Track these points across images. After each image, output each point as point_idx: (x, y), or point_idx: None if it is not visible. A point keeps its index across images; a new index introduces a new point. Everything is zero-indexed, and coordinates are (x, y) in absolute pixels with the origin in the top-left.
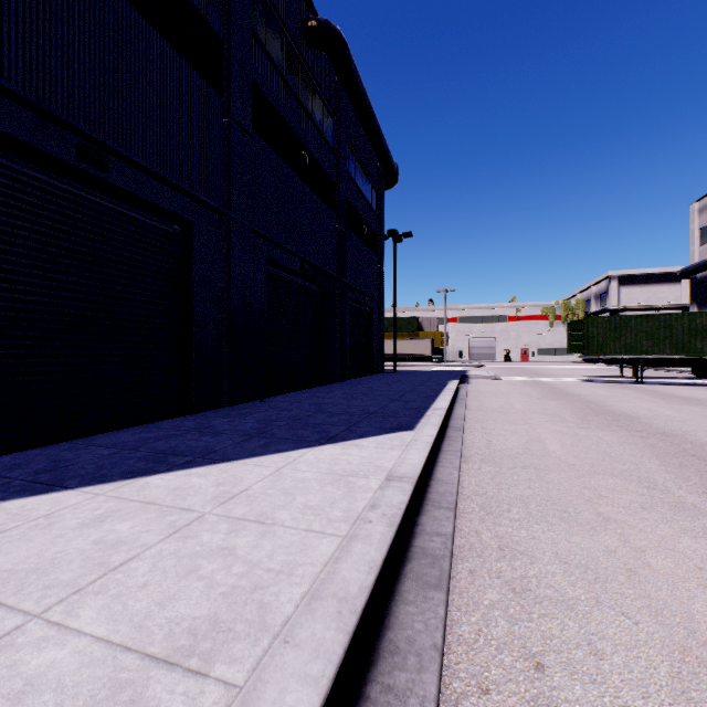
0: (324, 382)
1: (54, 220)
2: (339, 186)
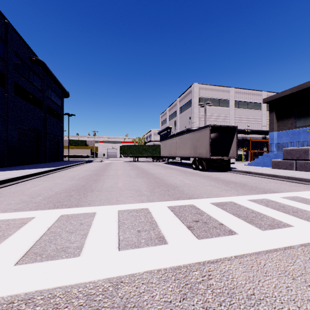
0: (38, 163)
1: None
2: (44, 102)
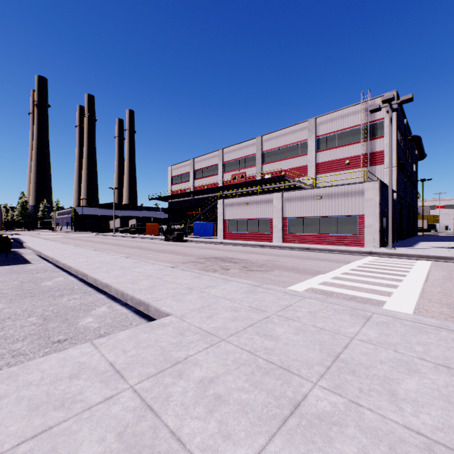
0: (408, 237)
1: None
2: (412, 175)
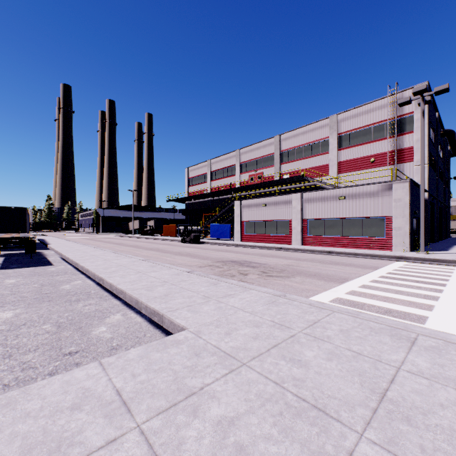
0: (440, 239)
1: None
2: (444, 172)
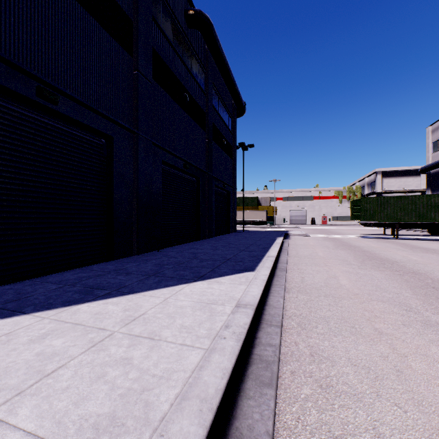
0: (198, 238)
1: (22, 135)
2: (208, 115)
